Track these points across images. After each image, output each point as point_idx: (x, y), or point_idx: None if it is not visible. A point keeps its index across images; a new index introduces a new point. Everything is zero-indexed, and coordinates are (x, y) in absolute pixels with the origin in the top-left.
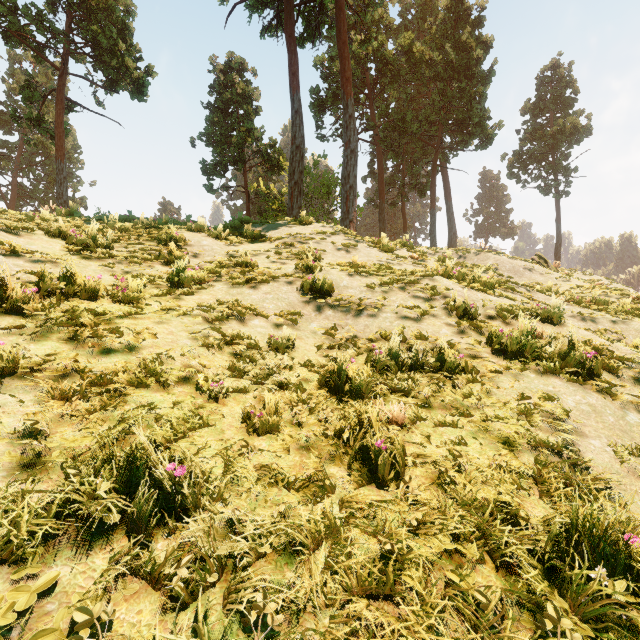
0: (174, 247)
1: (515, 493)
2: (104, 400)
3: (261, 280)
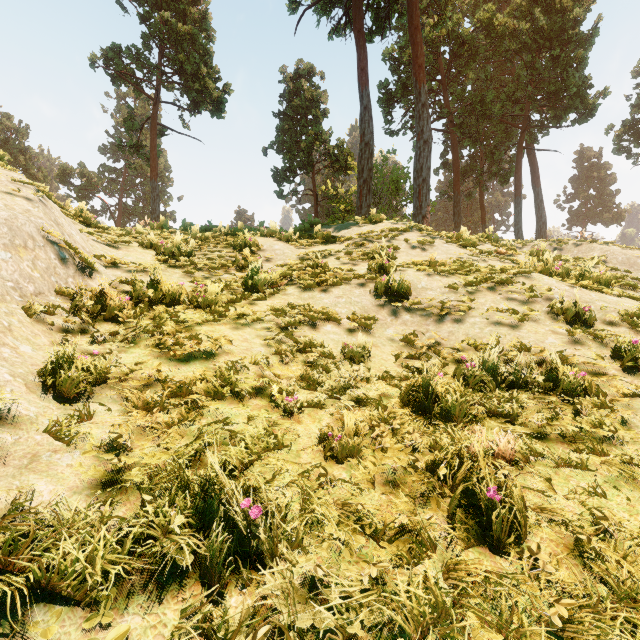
0: (248, 253)
1: None
2: (182, 413)
3: (332, 283)
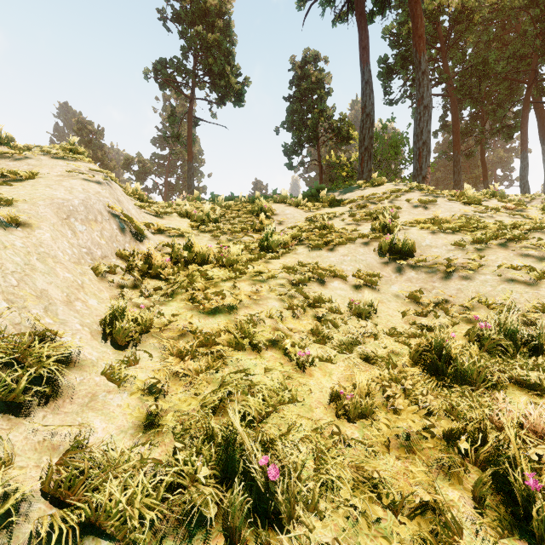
0: (264, 218)
1: None
2: (209, 362)
3: (338, 243)
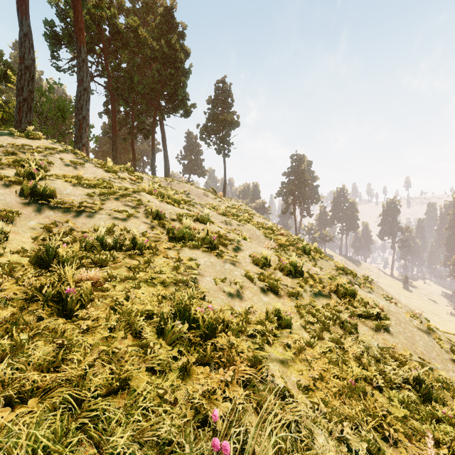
0: None
1: (156, 305)
2: None
3: None
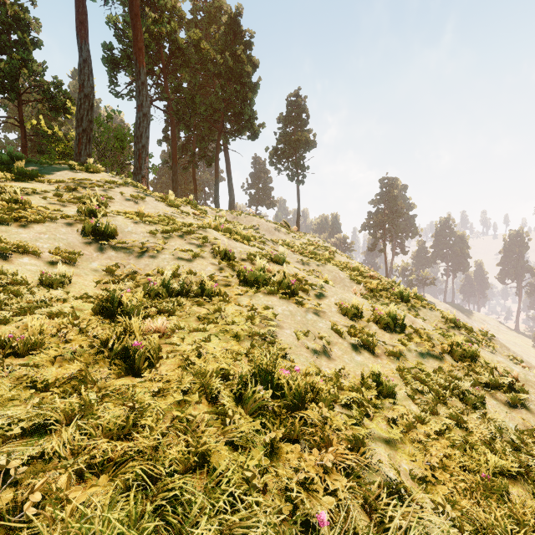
0: None
1: (231, 363)
2: None
3: (34, 220)
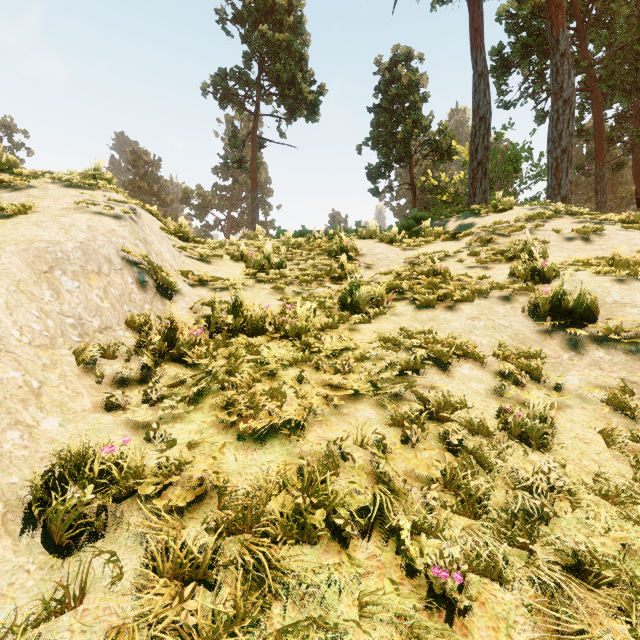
0: (345, 260)
1: None
2: (237, 594)
3: (461, 297)
